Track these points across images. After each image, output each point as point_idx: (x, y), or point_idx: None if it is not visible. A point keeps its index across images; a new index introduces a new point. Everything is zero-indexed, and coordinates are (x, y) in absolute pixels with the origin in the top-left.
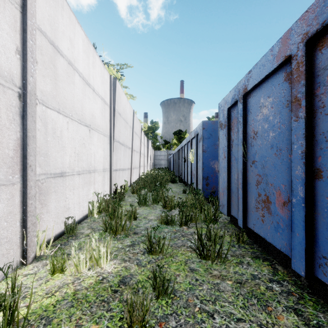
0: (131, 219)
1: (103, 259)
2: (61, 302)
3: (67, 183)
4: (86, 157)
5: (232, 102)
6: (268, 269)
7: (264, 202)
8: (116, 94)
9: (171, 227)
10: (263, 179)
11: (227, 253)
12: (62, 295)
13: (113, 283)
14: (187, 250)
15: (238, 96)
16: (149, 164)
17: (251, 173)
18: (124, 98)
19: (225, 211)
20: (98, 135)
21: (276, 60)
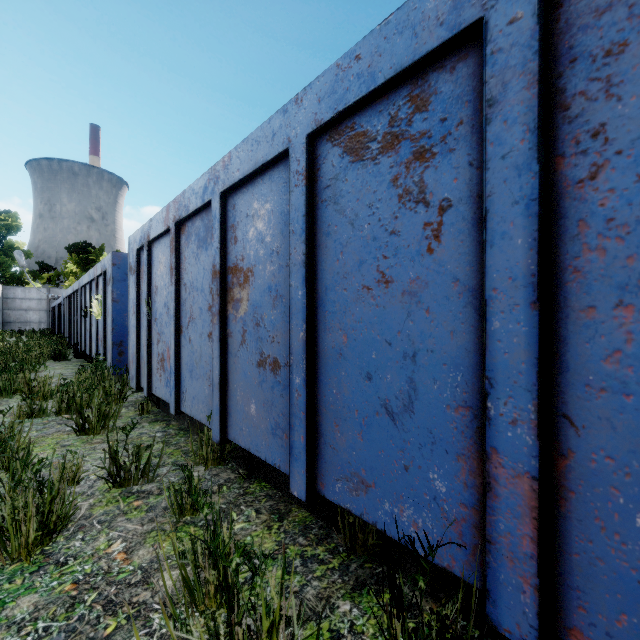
0: None
1: None
2: None
3: None
4: None
5: (140, 245)
6: (161, 426)
7: (161, 361)
8: None
9: (40, 420)
10: (161, 338)
11: (116, 421)
12: None
13: None
14: (64, 434)
15: (144, 240)
16: None
17: (154, 332)
18: None
19: (134, 384)
20: None
21: (164, 224)
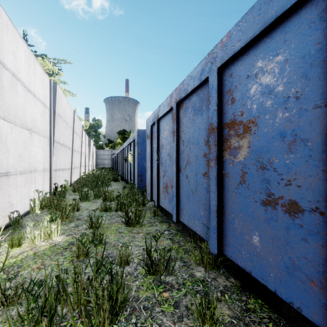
0: (75, 208)
1: (54, 234)
2: (26, 258)
3: (11, 182)
4: (28, 158)
5: (152, 122)
6: (166, 226)
7: (165, 187)
8: (56, 97)
9: (109, 213)
10: (165, 174)
11: (143, 220)
12: (24, 256)
13: (63, 245)
14: (119, 224)
15: (155, 119)
16: (91, 163)
17: (161, 171)
18: (65, 100)
19: (149, 198)
20: (39, 137)
21: (168, 106)
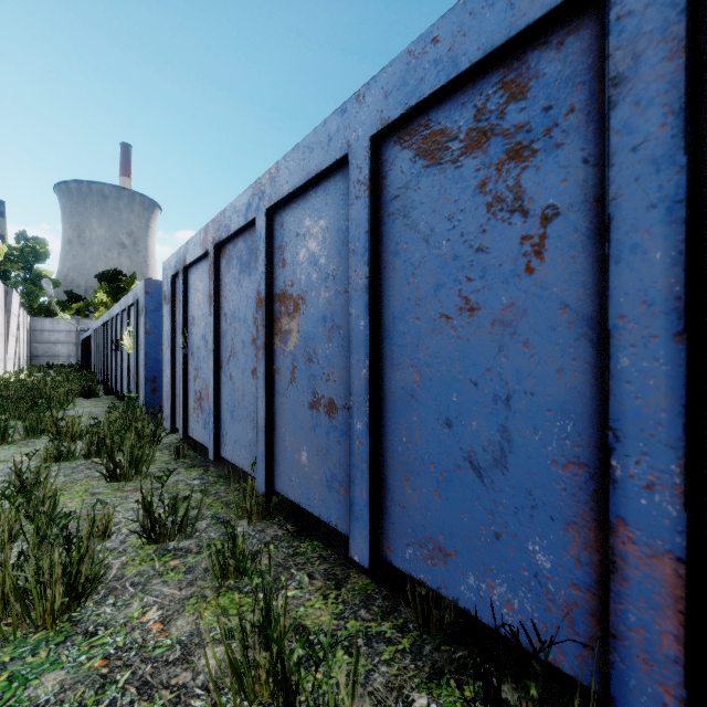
0: None
1: None
2: None
3: None
4: None
5: (175, 271)
6: (199, 472)
7: (199, 400)
8: None
9: (68, 463)
10: (198, 374)
11: (150, 466)
12: None
13: None
14: (93, 480)
15: (180, 266)
16: (12, 354)
17: (191, 368)
18: None
19: (169, 425)
20: None
21: (202, 247)
